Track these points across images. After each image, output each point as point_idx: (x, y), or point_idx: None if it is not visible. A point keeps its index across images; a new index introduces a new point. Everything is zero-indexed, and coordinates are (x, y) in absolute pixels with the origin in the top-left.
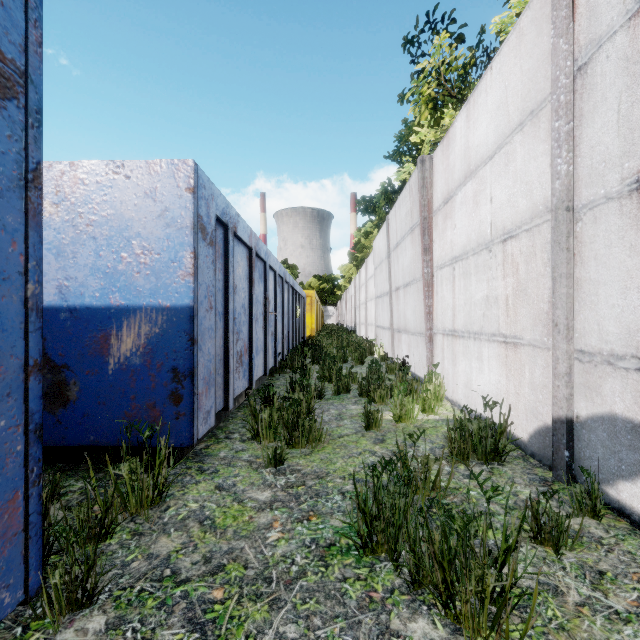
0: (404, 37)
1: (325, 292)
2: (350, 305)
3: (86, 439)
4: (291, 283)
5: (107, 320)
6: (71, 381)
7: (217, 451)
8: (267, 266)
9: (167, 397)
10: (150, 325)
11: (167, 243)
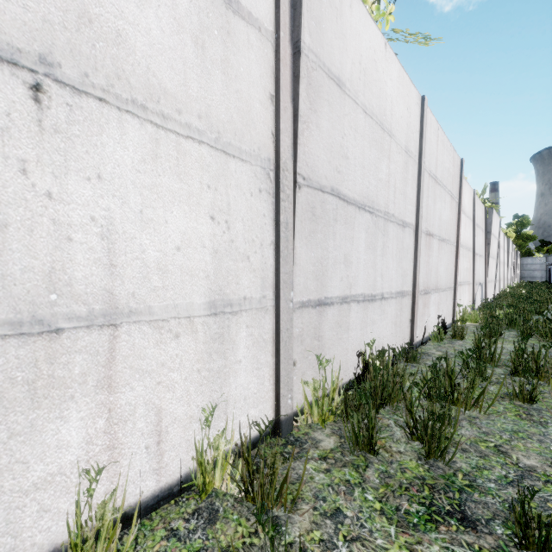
0: None
1: None
2: None
3: None
4: None
5: None
6: None
7: None
8: None
9: None
10: None
11: None
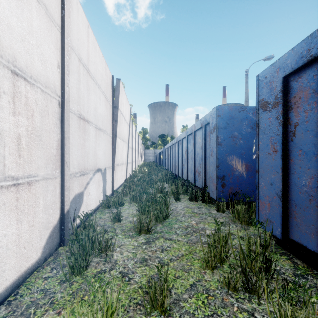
0: None
1: None
2: None
3: None
4: None
5: None
6: None
7: (274, 256)
8: None
9: None
10: None
11: None
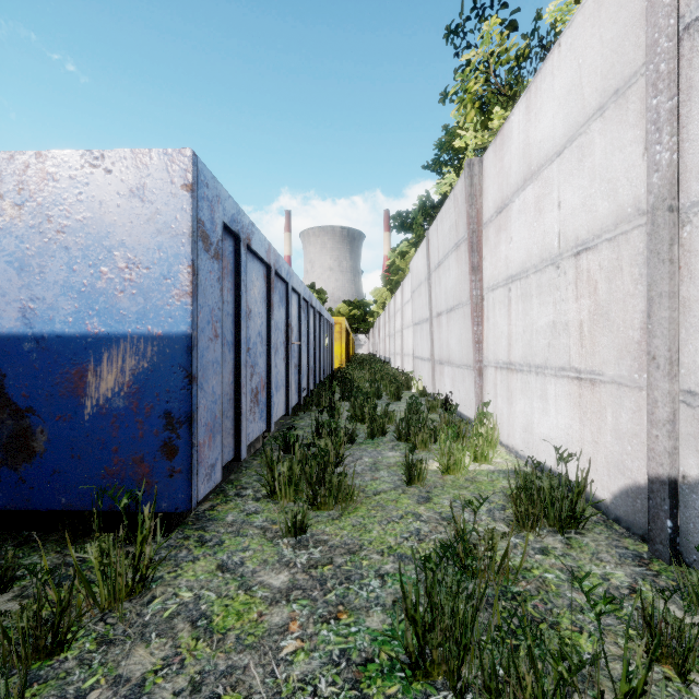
0: (447, 26)
1: (356, 319)
2: (384, 333)
3: (56, 502)
4: (318, 308)
5: (83, 352)
6: (37, 429)
7: (224, 514)
8: (289, 288)
9: (158, 449)
10: (137, 358)
11: (158, 254)
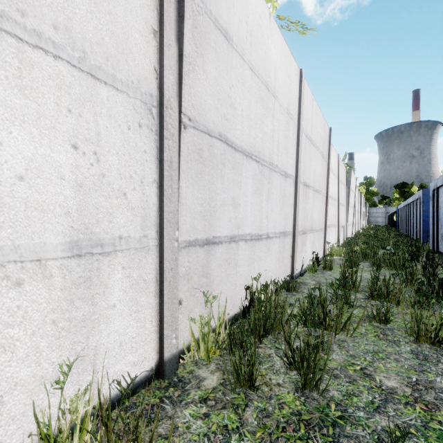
0: None
1: None
2: None
3: None
4: None
5: None
6: None
7: None
8: None
9: None
10: None
11: None
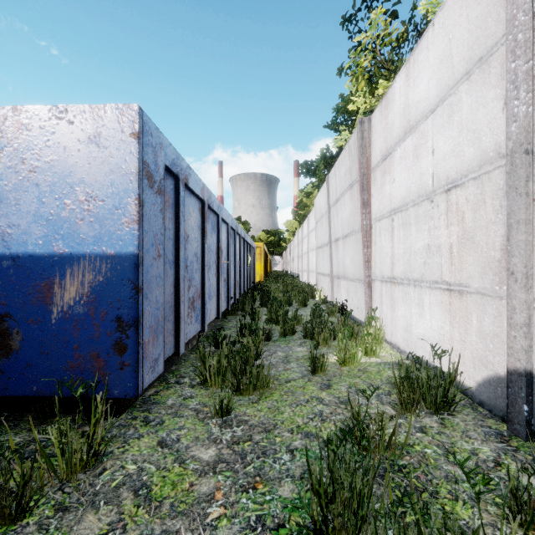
0: (343, 16)
1: (272, 244)
2: (294, 255)
3: (29, 389)
4: (242, 235)
5: (50, 268)
6: (14, 330)
7: (165, 398)
8: (220, 218)
9: (111, 347)
10: (94, 273)
11: (111, 189)
